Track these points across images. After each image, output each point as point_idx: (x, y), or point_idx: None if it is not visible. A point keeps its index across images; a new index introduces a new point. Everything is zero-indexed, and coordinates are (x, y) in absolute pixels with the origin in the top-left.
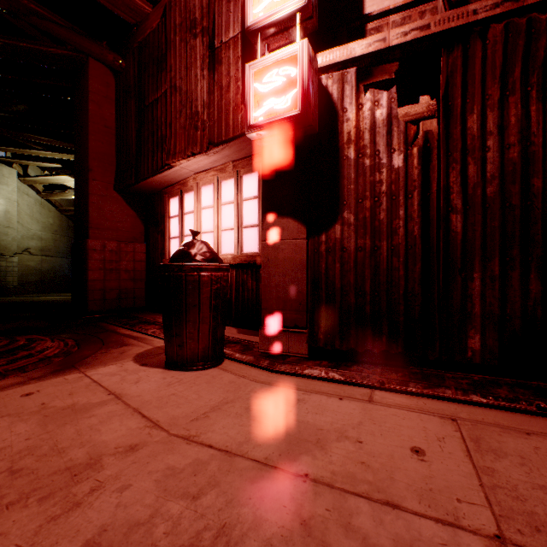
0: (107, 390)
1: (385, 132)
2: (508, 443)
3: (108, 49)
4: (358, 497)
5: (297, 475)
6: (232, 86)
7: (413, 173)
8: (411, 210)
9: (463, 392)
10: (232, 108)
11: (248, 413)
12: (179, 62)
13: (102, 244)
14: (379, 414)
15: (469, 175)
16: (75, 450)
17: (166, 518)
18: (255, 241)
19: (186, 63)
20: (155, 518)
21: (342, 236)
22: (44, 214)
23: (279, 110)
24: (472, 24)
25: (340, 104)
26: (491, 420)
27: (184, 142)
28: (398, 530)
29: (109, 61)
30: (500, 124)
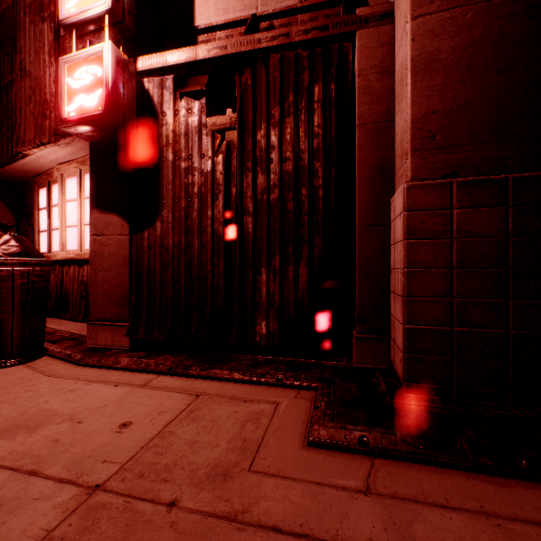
0: None
1: (197, 139)
2: (217, 410)
3: None
4: (7, 471)
5: None
6: None
7: (218, 178)
8: (217, 211)
9: (230, 372)
10: None
11: None
12: (29, 45)
13: None
14: (135, 396)
15: (259, 182)
16: None
17: None
18: None
19: (36, 47)
20: None
21: (162, 233)
22: None
23: (89, 108)
24: (259, 51)
25: (160, 108)
26: (232, 393)
27: (34, 130)
28: (9, 493)
29: None
30: (280, 140)
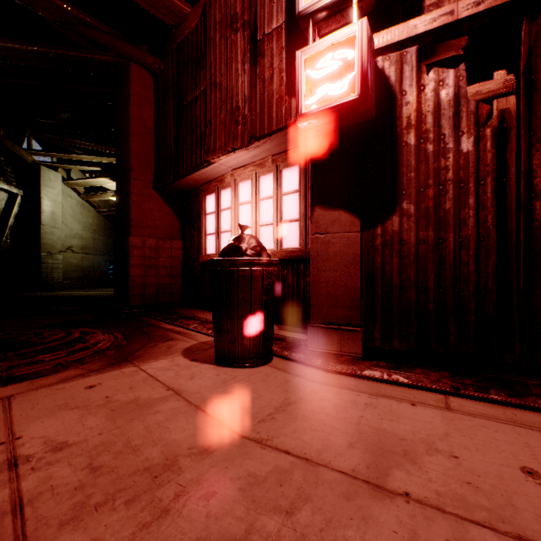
0: (164, 385)
1: (451, 114)
2: None
3: (148, 53)
4: (480, 527)
5: (395, 493)
6: (276, 78)
7: (485, 157)
8: (483, 198)
9: None
10: (275, 100)
11: (316, 416)
12: (218, 59)
13: (142, 241)
14: (464, 424)
15: None
16: (149, 449)
17: (264, 535)
18: (296, 236)
19: (226, 59)
20: (251, 534)
21: (400, 228)
22: (85, 215)
23: (334, 96)
24: None
25: (398, 87)
26: None
27: (224, 138)
28: None
29: (149, 64)
30: None
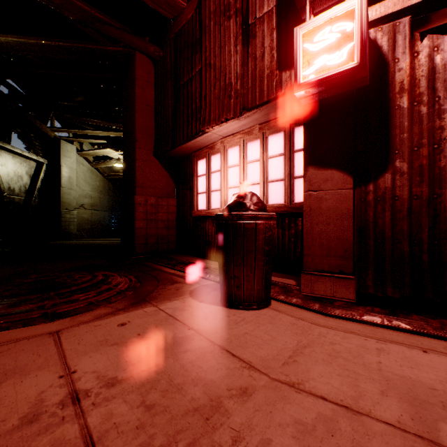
0: (184, 324)
1: (446, 77)
2: None
3: (150, 43)
4: None
5: None
6: (267, 56)
7: None
8: None
9: None
10: (266, 75)
11: (335, 360)
12: (213, 43)
13: (144, 199)
14: None
15: None
16: (191, 388)
17: None
18: (281, 193)
19: (220, 43)
20: None
21: (393, 185)
22: (93, 179)
23: (333, 66)
24: None
25: (391, 55)
26: None
27: (217, 110)
28: None
29: (151, 52)
30: None
